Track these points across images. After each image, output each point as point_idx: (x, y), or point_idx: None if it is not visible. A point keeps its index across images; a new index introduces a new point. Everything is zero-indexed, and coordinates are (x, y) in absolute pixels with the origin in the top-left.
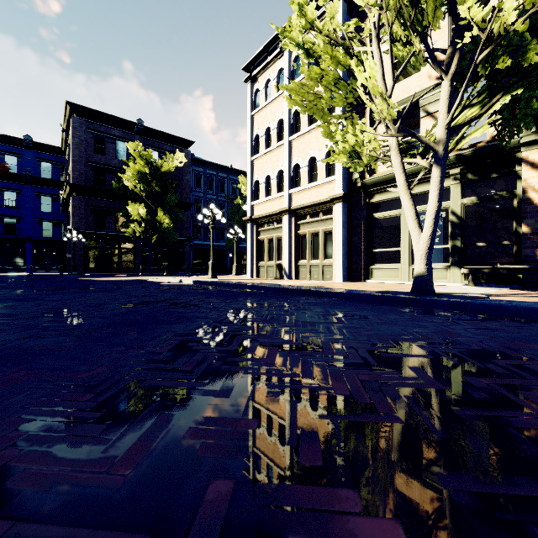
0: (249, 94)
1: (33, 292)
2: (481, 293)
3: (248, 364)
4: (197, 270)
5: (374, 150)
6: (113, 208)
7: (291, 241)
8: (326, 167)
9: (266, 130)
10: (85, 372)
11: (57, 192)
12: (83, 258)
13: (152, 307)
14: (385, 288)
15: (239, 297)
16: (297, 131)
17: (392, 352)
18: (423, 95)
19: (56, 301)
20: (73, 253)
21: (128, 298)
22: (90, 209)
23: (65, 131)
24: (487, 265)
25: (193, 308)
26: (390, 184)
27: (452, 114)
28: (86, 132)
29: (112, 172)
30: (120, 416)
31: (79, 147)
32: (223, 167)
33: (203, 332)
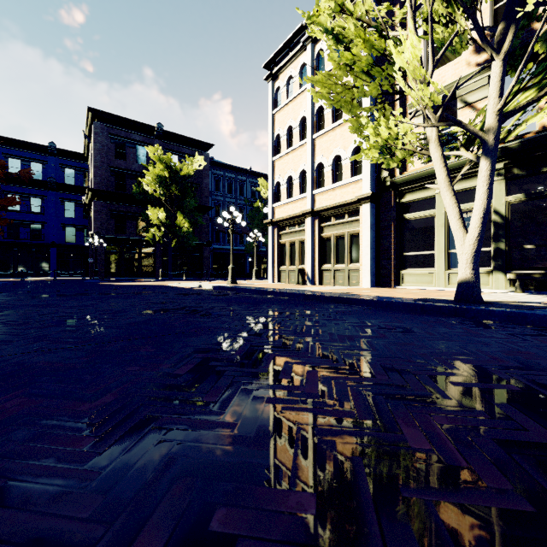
0: (269, 92)
1: (52, 297)
2: (536, 302)
3: (285, 394)
4: (216, 274)
5: (410, 143)
6: (133, 212)
7: (314, 245)
8: (352, 166)
9: (288, 129)
10: (88, 402)
11: (80, 198)
12: (104, 263)
13: (171, 315)
14: (420, 295)
15: (262, 304)
16: (320, 129)
17: (462, 380)
18: (466, 80)
19: (73, 307)
20: (95, 258)
21: (146, 304)
22: (111, 214)
23: (88, 137)
24: (536, 269)
25: (214, 317)
26: (423, 182)
27: (506, 98)
28: (107, 137)
29: (132, 177)
30: (124, 478)
31: (100, 152)
32: (242, 170)
33: (226, 347)
